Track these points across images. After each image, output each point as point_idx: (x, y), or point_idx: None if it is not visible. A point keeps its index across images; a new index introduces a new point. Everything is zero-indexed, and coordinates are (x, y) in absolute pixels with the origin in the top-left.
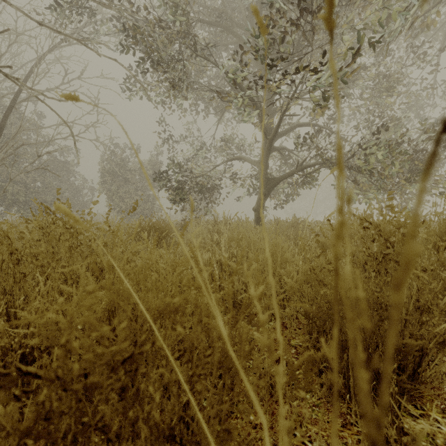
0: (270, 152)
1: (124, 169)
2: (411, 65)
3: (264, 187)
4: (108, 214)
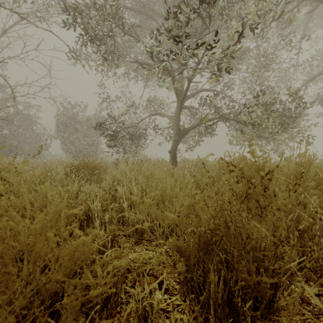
0: (181, 110)
1: (74, 121)
2: (281, 48)
3: (177, 135)
4: (14, 157)
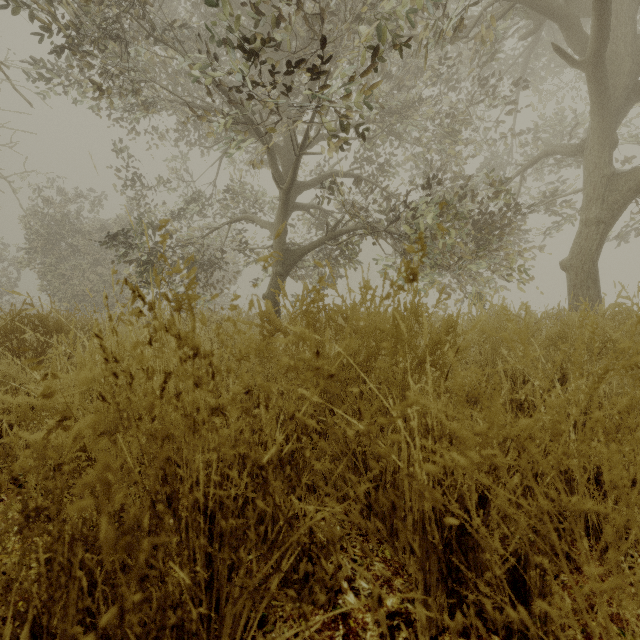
0: (287, 211)
1: (70, 230)
2: (478, 102)
3: (280, 263)
4: None
